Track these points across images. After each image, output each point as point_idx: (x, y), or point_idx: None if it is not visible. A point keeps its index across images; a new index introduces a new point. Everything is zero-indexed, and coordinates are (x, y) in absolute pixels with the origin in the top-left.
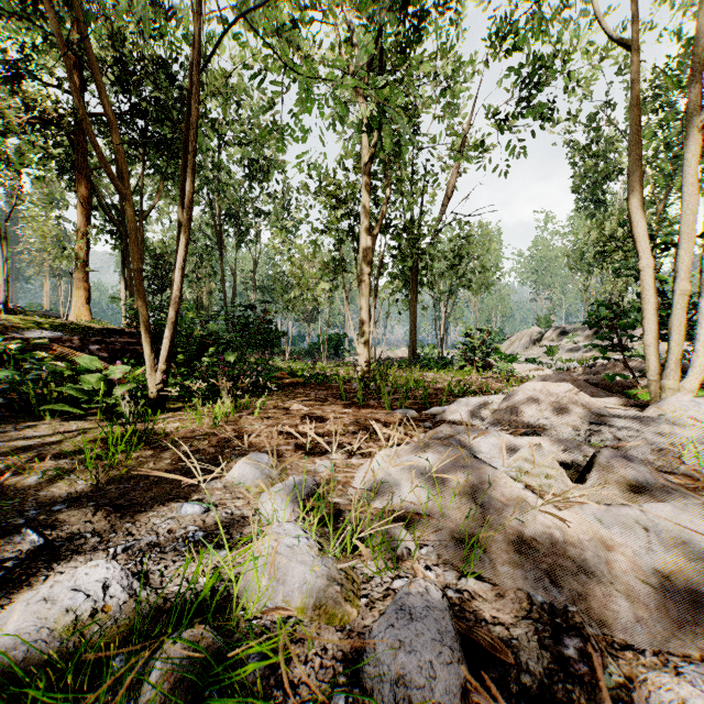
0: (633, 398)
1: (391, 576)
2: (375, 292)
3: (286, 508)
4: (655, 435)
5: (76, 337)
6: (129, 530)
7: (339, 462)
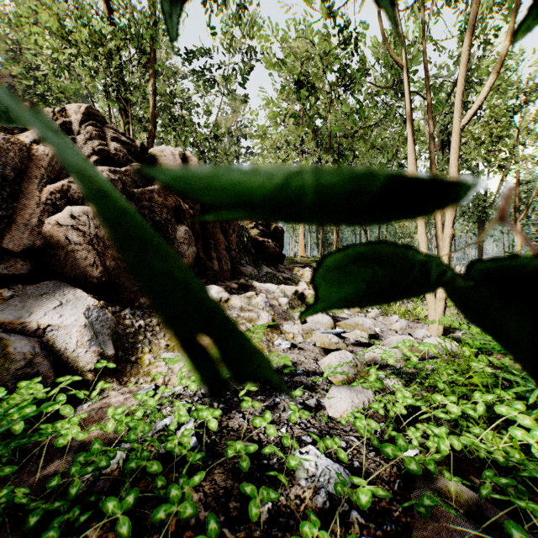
0: None
1: None
2: None
3: None
4: None
5: None
6: None
7: None
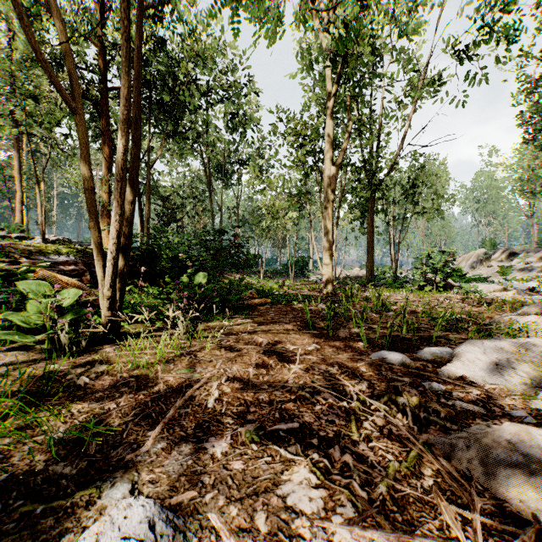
0: None
1: None
2: (337, 218)
3: None
4: None
5: (80, 260)
6: None
7: (305, 532)
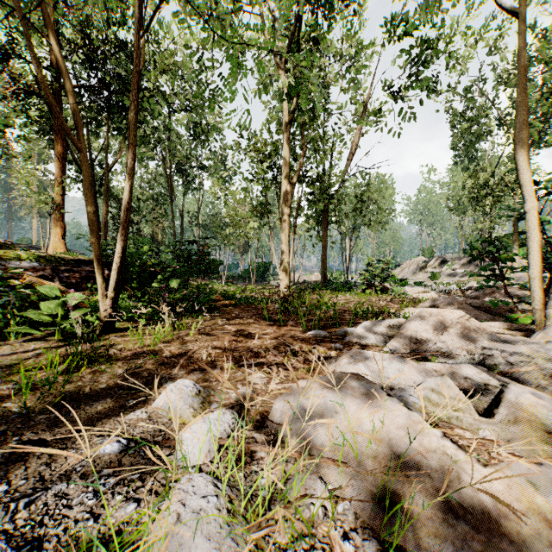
0: (513, 322)
1: (305, 547)
2: (294, 229)
3: (202, 449)
4: (544, 360)
5: (48, 266)
6: (41, 475)
7: (259, 387)
